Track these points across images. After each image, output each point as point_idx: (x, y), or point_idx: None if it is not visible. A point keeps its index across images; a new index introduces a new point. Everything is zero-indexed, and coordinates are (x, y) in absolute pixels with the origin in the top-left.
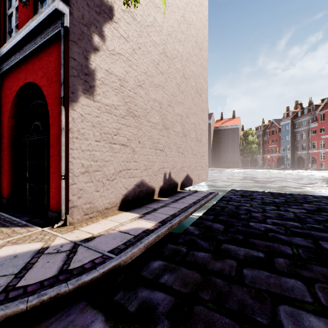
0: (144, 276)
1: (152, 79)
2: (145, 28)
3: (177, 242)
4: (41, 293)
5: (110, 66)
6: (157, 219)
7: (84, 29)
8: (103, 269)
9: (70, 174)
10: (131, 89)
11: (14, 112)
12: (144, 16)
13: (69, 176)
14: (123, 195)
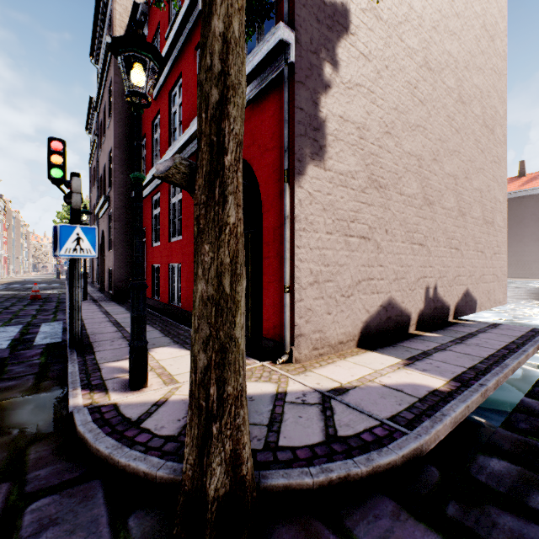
0: (483, 483)
1: (406, 117)
2: (395, 29)
3: (516, 427)
4: (323, 467)
5: (345, 109)
6: (442, 372)
7: (312, 60)
8: (402, 451)
9: (296, 285)
10: (374, 142)
11: None
12: (393, 8)
13: (295, 287)
14: (362, 321)
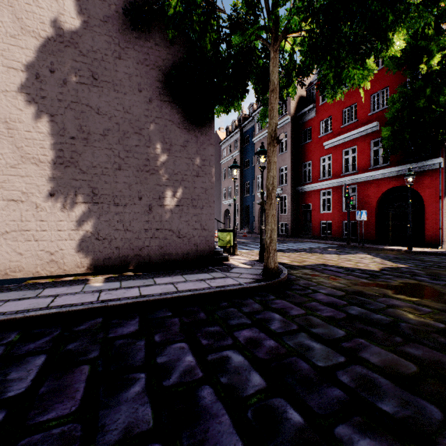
0: None
1: None
2: None
3: None
4: None
5: None
6: None
7: None
8: None
9: (443, 227)
10: None
11: (379, 198)
12: None
13: (443, 228)
14: None
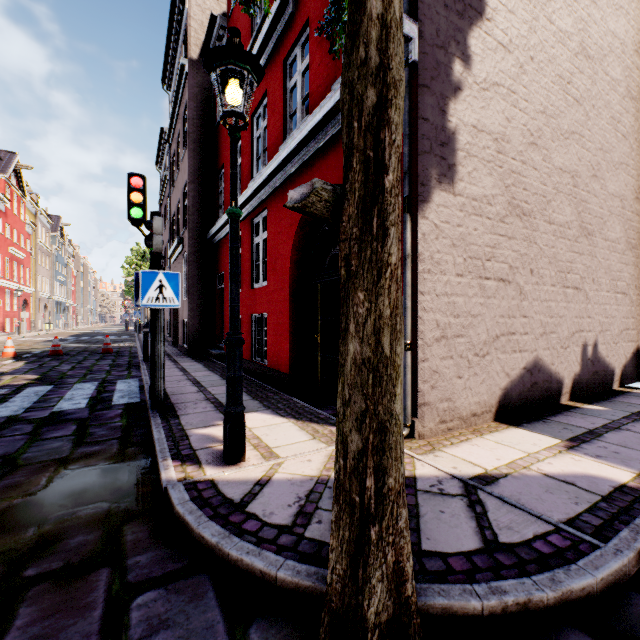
0: None
1: (557, 122)
2: (542, 8)
3: None
4: (492, 586)
5: (479, 117)
6: (625, 460)
7: (439, 57)
8: (600, 573)
9: (419, 341)
10: (515, 156)
11: (298, 239)
12: None
13: (418, 344)
14: (501, 388)
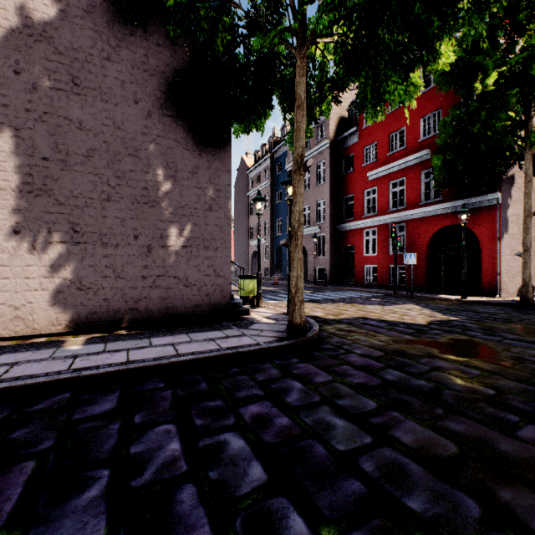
0: None
1: (532, 204)
2: None
3: None
4: None
5: (513, 211)
6: None
7: (505, 200)
8: None
9: (501, 273)
10: (521, 219)
11: (430, 238)
12: None
13: (500, 274)
14: (518, 287)
